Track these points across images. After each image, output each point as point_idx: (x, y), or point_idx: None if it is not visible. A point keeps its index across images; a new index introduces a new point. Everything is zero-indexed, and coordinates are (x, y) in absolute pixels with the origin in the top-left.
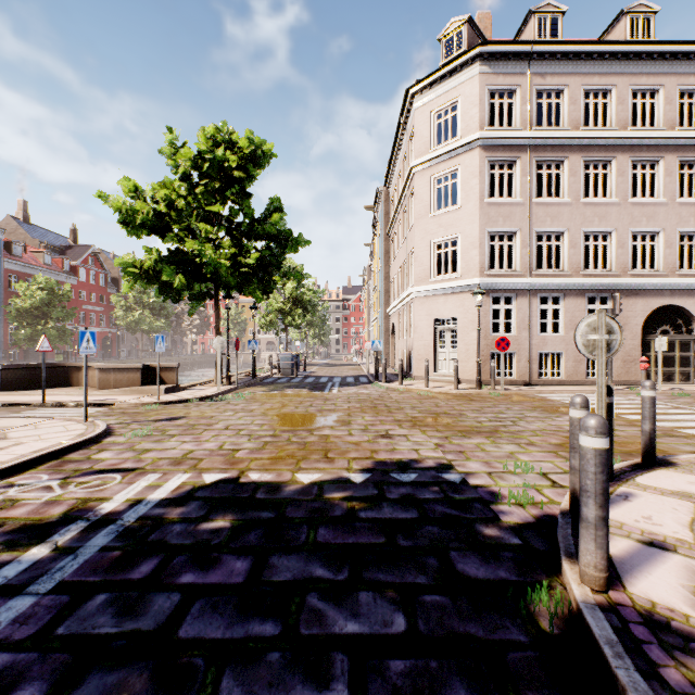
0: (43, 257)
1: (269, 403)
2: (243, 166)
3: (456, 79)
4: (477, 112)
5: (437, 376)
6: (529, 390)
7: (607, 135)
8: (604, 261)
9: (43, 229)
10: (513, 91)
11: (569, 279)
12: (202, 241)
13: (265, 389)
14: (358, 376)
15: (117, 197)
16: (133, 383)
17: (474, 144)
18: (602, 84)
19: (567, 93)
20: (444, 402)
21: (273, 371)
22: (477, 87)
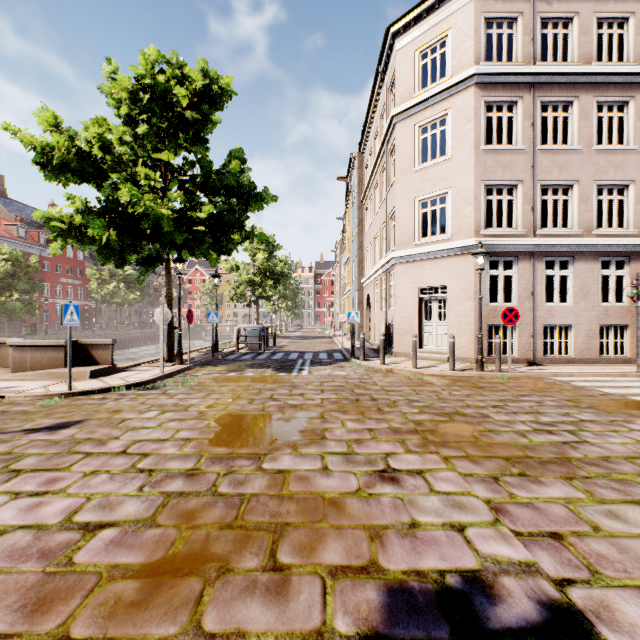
0: (18, 230)
1: (217, 393)
2: (197, 106)
3: (446, 10)
4: (471, 44)
5: (422, 352)
6: (542, 372)
7: (626, 69)
8: (599, 226)
9: (21, 204)
10: (513, 21)
11: (581, 239)
12: (143, 191)
13: (222, 369)
14: (332, 351)
15: (42, 137)
16: (54, 364)
17: (467, 83)
18: (618, 11)
19: (577, 23)
20: (446, 391)
21: (240, 346)
22: (471, 15)
